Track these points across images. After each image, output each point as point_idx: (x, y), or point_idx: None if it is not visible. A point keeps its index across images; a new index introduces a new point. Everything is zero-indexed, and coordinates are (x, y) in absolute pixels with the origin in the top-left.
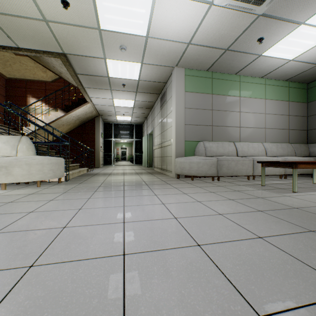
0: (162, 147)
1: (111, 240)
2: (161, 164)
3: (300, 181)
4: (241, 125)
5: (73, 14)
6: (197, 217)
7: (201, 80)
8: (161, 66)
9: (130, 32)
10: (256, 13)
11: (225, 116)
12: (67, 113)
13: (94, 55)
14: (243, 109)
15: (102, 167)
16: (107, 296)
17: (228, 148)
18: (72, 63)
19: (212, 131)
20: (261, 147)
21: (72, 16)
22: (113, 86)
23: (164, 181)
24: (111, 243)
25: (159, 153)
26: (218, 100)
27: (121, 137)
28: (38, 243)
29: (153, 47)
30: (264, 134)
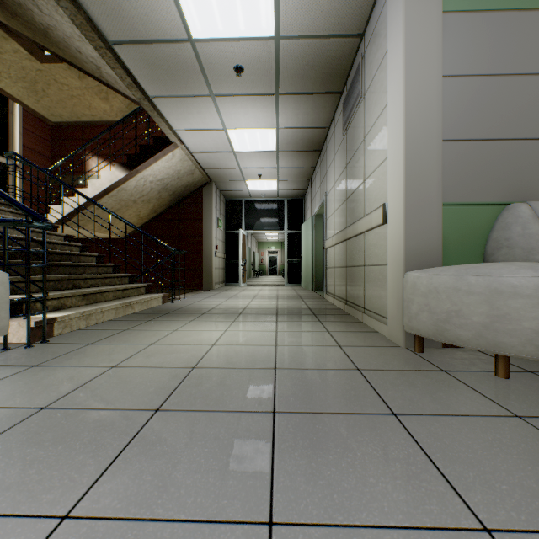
0: (348, 238)
1: None
2: (346, 287)
3: None
4: None
5: None
6: None
7: None
8: None
9: None
10: None
11: None
12: (133, 173)
13: None
14: None
15: (217, 289)
16: None
17: None
18: None
19: None
20: None
21: None
22: (214, 81)
23: (363, 380)
24: None
25: (339, 256)
26: None
27: (259, 226)
28: None
29: None
30: None
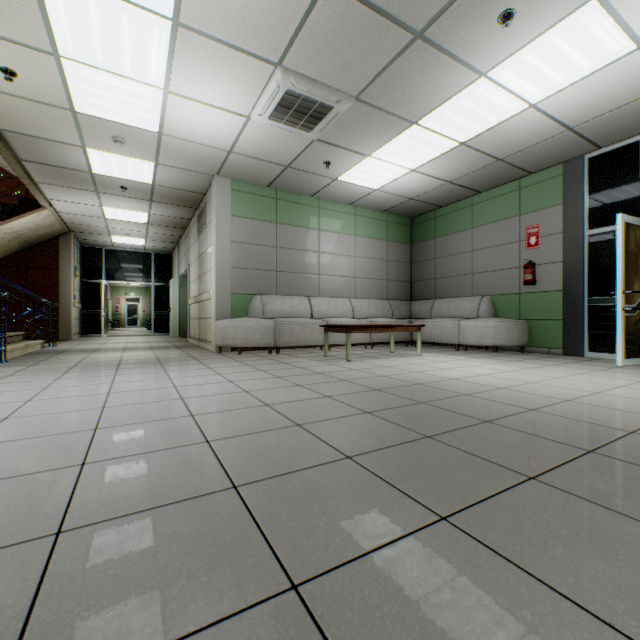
0: (199, 302)
1: (91, 403)
2: (200, 331)
3: (383, 350)
4: (321, 271)
5: (23, 85)
6: (202, 384)
7: (260, 201)
8: (192, 171)
9: (130, 123)
10: (309, 138)
11: (297, 257)
12: None
13: (61, 140)
14: (323, 249)
15: (79, 340)
16: (86, 420)
17: (300, 306)
18: (13, 143)
19: (276, 279)
20: (347, 305)
21: (20, 88)
22: (102, 187)
23: (192, 357)
24: (92, 404)
25: (196, 312)
26: (287, 233)
27: (124, 277)
28: (1, 410)
29: (173, 147)
30: (354, 285)
